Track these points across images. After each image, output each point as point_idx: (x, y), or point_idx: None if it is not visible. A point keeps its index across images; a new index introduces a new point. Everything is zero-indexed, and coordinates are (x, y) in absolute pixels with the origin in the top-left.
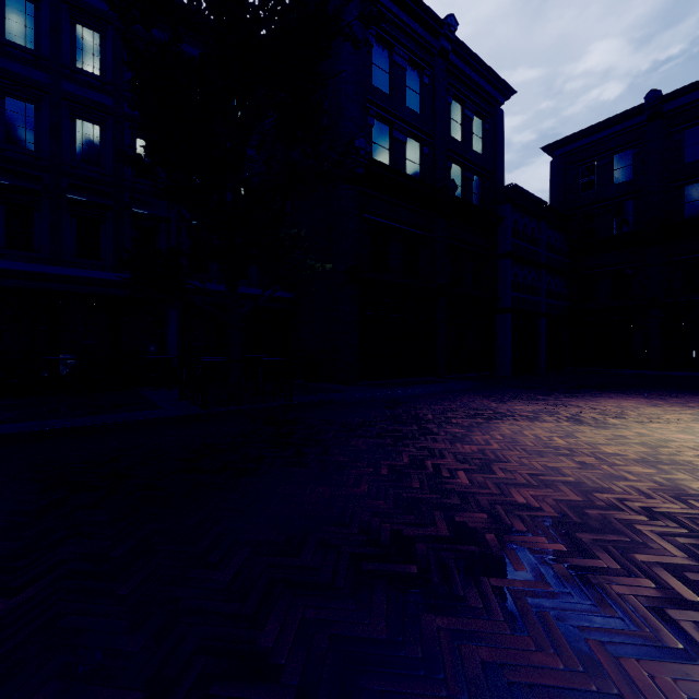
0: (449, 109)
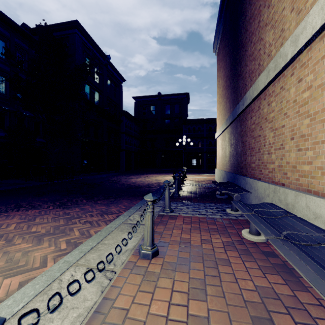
0: (107, 83)
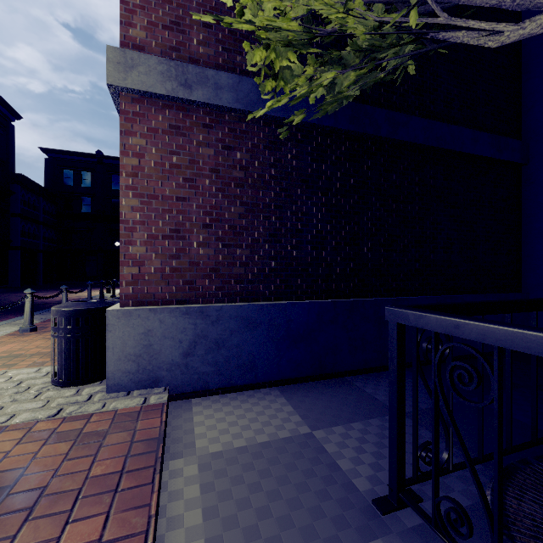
0: None
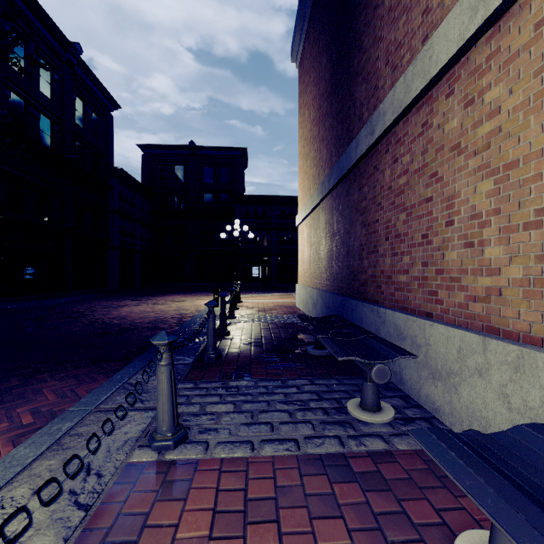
0: (74, 103)
